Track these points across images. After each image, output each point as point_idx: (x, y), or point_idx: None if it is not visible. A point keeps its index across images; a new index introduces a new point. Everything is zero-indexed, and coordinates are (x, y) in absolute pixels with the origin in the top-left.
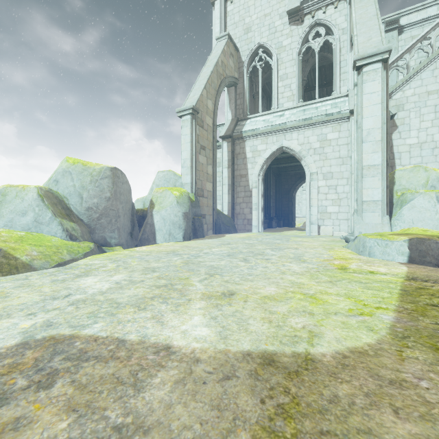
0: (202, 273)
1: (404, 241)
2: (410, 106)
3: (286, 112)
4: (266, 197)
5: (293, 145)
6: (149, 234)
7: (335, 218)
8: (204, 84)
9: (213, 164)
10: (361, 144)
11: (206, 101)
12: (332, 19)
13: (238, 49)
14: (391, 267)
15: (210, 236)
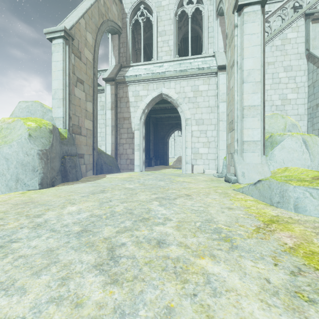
0: None
1: None
2: None
3: (165, 64)
4: (146, 141)
5: (171, 92)
6: None
7: (205, 158)
8: (82, 13)
9: (94, 101)
10: (241, 84)
11: (84, 32)
12: None
13: (121, 0)
14: None
15: (87, 178)
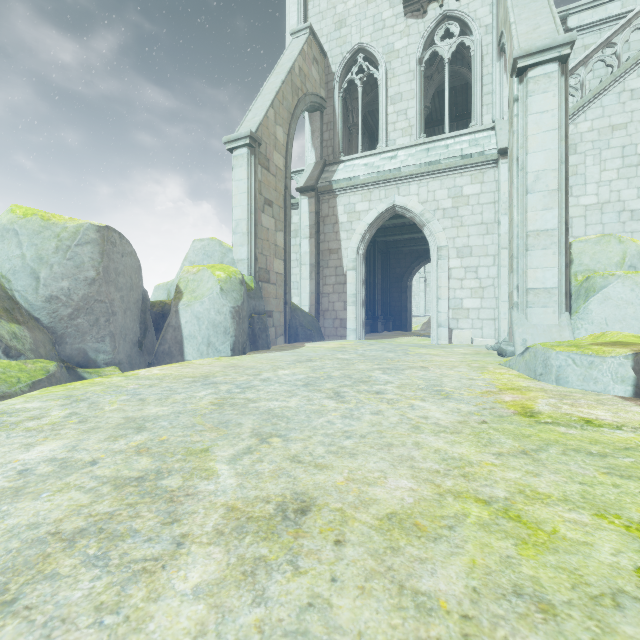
0: (245, 432)
1: (625, 358)
2: (586, 147)
3: (400, 152)
4: (368, 286)
5: (411, 203)
6: (173, 344)
7: (475, 317)
8: (271, 100)
9: (286, 230)
10: (524, 196)
11: (273, 127)
12: (470, 10)
13: (325, 52)
14: (613, 407)
15: (280, 347)
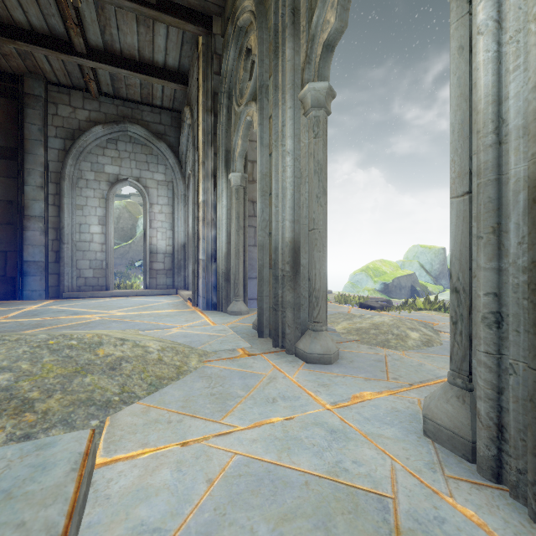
0: None
1: None
2: None
3: None
4: None
5: None
6: None
7: None
8: None
9: None
10: None
11: None
12: None
13: None
14: None
15: None
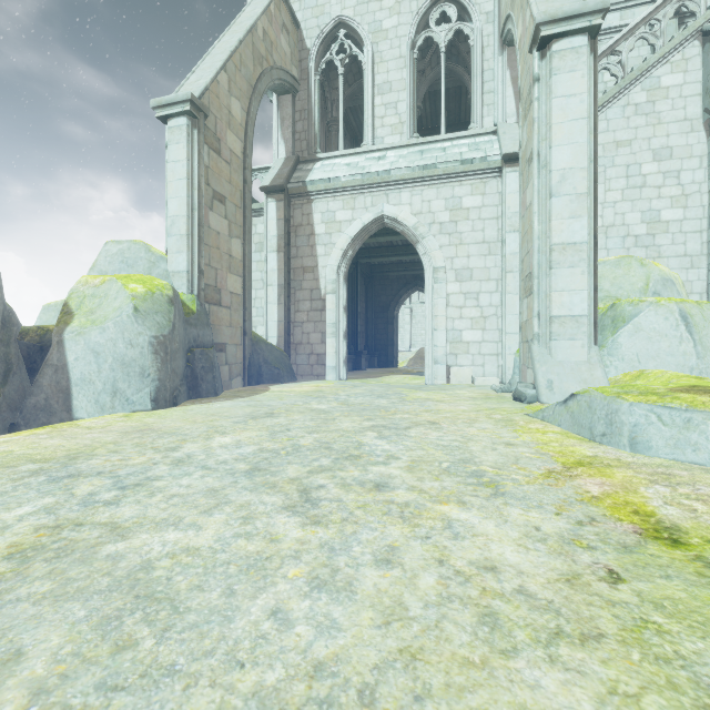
0: None
1: None
2: None
3: (389, 152)
4: (350, 316)
5: (402, 213)
6: (52, 393)
7: (476, 352)
8: (223, 60)
9: (244, 237)
10: (548, 200)
11: (226, 98)
12: None
13: (298, 22)
14: None
15: (235, 392)
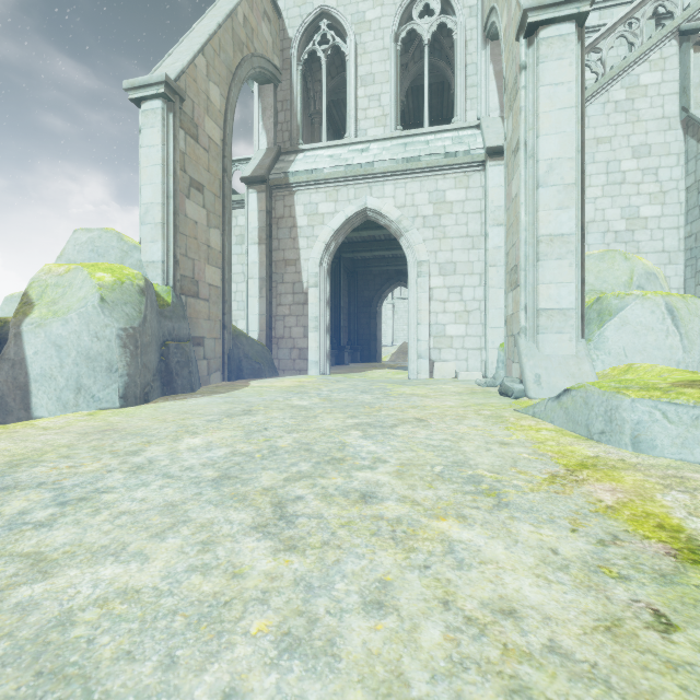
0: None
1: None
2: None
3: (372, 144)
4: (333, 310)
5: (386, 206)
6: (9, 390)
7: (459, 346)
8: (201, 43)
9: (224, 228)
10: (535, 190)
11: (205, 83)
12: None
13: (280, 11)
14: None
15: (213, 388)
